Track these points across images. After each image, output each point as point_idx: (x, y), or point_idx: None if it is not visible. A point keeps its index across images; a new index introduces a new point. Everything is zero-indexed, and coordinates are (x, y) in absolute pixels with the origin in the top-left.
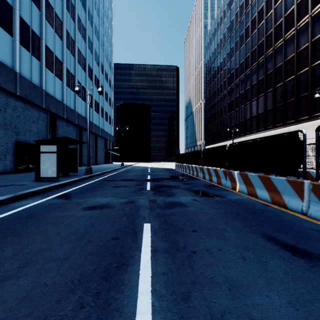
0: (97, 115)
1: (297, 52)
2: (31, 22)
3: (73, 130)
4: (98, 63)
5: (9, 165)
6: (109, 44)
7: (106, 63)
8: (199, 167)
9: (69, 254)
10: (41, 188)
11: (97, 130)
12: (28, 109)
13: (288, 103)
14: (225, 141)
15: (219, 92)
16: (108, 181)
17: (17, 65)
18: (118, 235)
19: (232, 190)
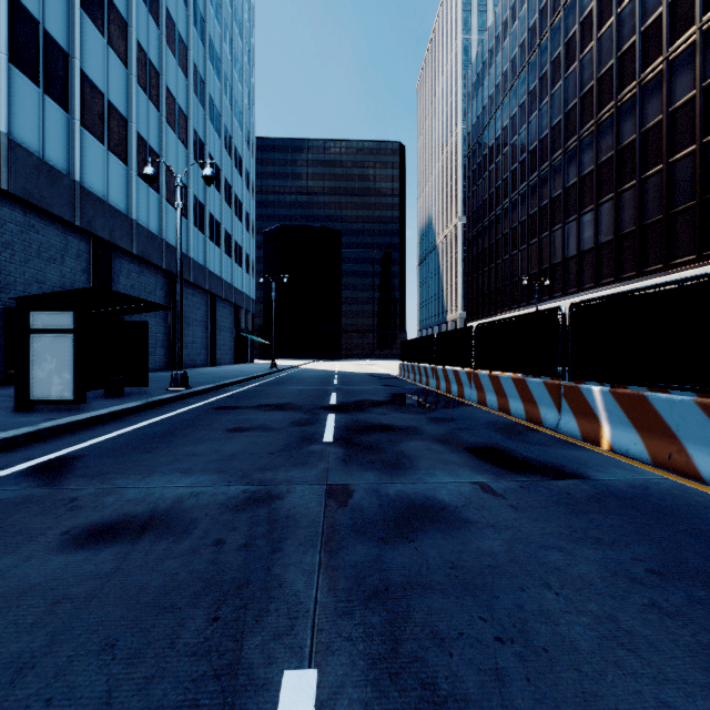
0: (216, 251)
1: (702, 86)
2: (44, 13)
3: (157, 284)
4: (219, 130)
5: None
6: (246, 89)
7: (237, 132)
8: (465, 373)
9: None
10: None
11: (217, 286)
12: (35, 228)
13: (679, 215)
14: (516, 311)
15: (501, 196)
16: (222, 411)
17: (3, 115)
18: None
19: (587, 446)
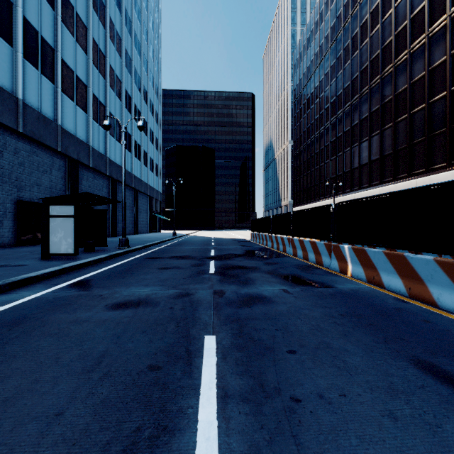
0: (138, 163)
1: (429, 69)
2: (41, 26)
3: (103, 184)
4: (140, 88)
5: (8, 235)
6: (156, 61)
7: (151, 89)
8: (287, 238)
9: (65, 405)
10: (47, 271)
11: (138, 185)
12: (36, 153)
13: (416, 145)
14: (323, 200)
15: (314, 129)
16: (152, 260)
17: (20, 88)
18: (159, 361)
19: (341, 275)
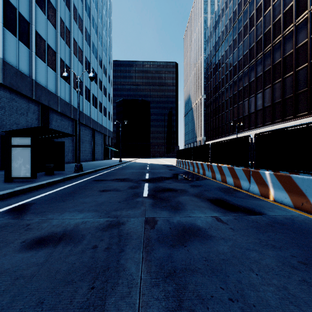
0: (95, 110)
1: (310, 37)
2: (18, 4)
3: (69, 125)
4: (96, 57)
5: None
6: (108, 39)
7: (104, 58)
8: (206, 164)
9: None
10: None
11: (95, 125)
12: (15, 100)
13: (300, 94)
14: (227, 137)
15: (221, 86)
16: (97, 182)
17: (0, 50)
18: None
19: (263, 198)
